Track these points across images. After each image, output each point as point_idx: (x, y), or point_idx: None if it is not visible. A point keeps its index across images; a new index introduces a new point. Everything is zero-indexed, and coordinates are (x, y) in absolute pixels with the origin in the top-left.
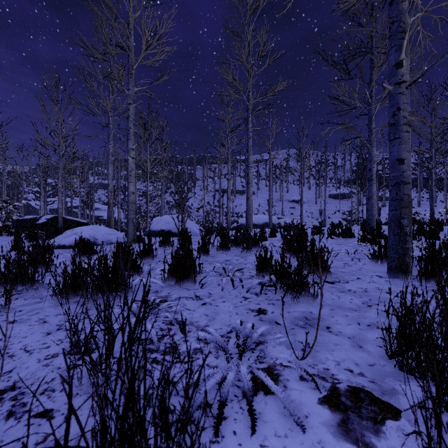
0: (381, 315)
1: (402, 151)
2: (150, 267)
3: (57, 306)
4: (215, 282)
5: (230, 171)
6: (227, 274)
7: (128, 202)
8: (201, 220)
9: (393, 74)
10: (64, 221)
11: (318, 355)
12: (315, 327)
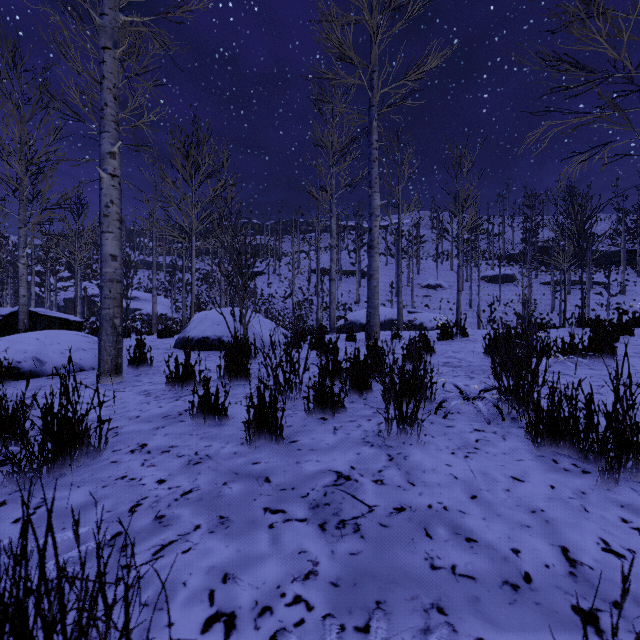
0: None
1: None
2: None
3: None
4: None
5: (335, 233)
6: None
7: (101, 279)
8: (290, 316)
9: None
10: (36, 319)
11: None
12: None
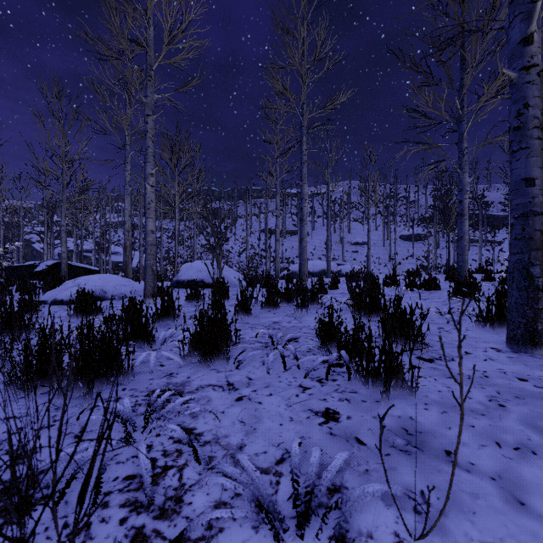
0: (528, 425)
1: (531, 167)
2: (168, 334)
3: (13, 401)
4: (257, 358)
5: (279, 206)
6: (275, 345)
7: (146, 244)
8: (244, 267)
9: (518, 55)
10: (70, 268)
11: (448, 525)
12: (425, 451)
